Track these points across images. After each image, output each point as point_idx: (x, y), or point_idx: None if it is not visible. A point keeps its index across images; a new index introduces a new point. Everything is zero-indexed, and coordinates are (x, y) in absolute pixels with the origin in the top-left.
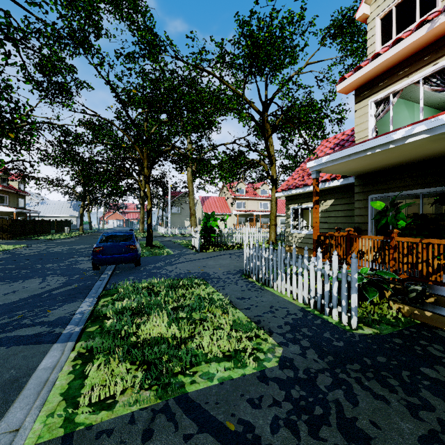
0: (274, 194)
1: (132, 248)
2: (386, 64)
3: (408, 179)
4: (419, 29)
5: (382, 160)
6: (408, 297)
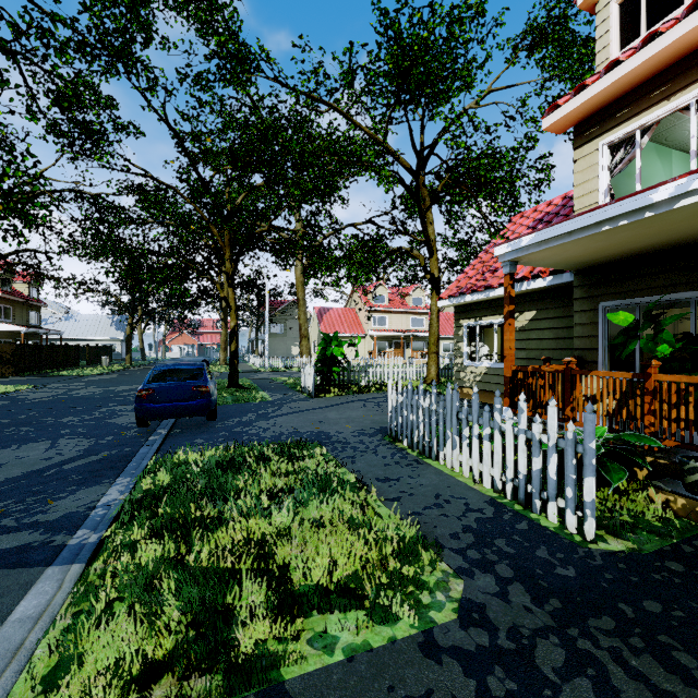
0: (435, 303)
1: (202, 391)
2: (631, 79)
3: (669, 275)
4: (692, 14)
5: (625, 242)
6: (684, 481)
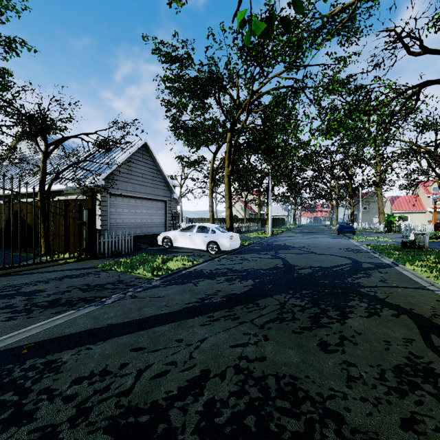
0: None
1: (352, 228)
2: None
3: None
4: None
5: None
6: None
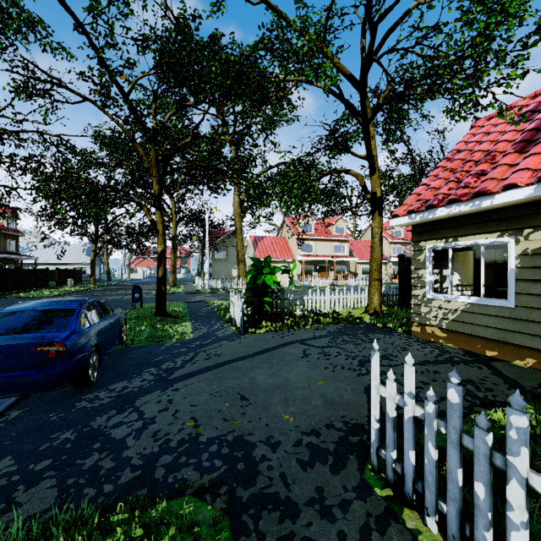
0: (377, 224)
1: (51, 352)
2: None
3: None
4: None
5: None
6: None
